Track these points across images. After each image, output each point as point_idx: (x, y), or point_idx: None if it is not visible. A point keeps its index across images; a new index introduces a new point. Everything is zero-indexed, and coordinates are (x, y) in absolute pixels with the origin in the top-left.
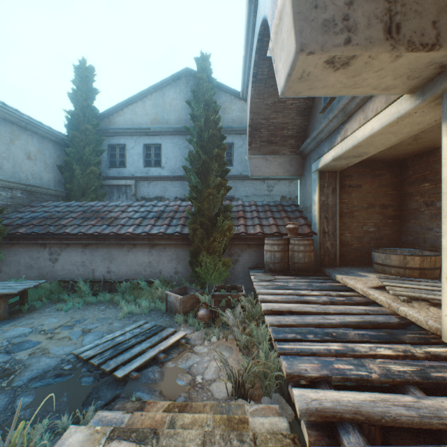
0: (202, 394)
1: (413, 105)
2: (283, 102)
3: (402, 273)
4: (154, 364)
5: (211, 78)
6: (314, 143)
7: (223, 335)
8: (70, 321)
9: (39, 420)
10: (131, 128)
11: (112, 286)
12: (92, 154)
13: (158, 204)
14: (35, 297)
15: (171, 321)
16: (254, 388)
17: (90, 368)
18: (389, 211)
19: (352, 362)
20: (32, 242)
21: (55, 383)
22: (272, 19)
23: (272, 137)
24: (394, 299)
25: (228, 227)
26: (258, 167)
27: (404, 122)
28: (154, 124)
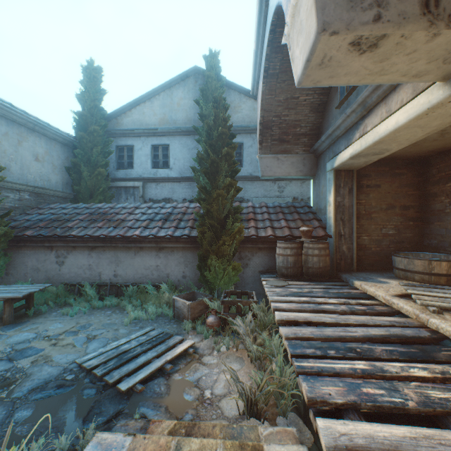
0: (211, 411)
1: (447, 93)
2: (295, 98)
3: (427, 279)
4: (160, 376)
5: (220, 76)
6: (329, 141)
7: (233, 344)
8: (75, 327)
9: (36, 438)
10: (139, 129)
11: (119, 289)
12: (100, 155)
13: (165, 206)
14: (41, 301)
15: (178, 328)
16: (268, 406)
17: (93, 379)
18: (410, 212)
19: (383, 386)
20: (39, 245)
21: (56, 395)
22: (288, 2)
23: (284, 136)
24: (422, 310)
25: (238, 229)
26: (269, 167)
27: (435, 114)
28: (161, 124)
